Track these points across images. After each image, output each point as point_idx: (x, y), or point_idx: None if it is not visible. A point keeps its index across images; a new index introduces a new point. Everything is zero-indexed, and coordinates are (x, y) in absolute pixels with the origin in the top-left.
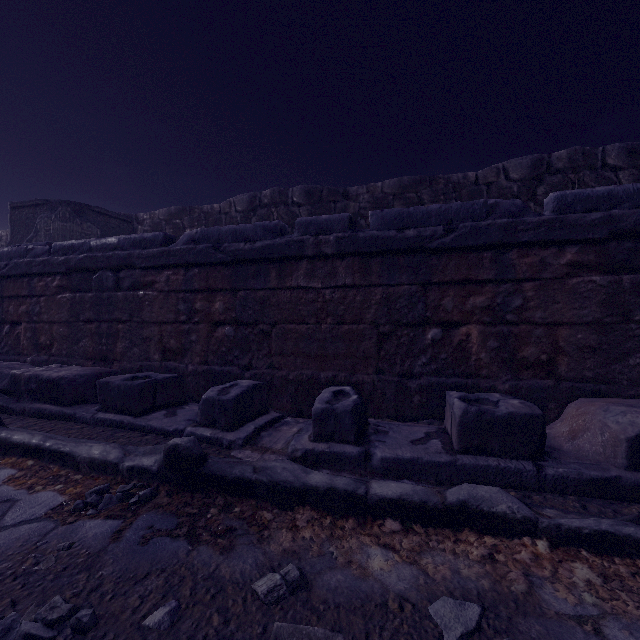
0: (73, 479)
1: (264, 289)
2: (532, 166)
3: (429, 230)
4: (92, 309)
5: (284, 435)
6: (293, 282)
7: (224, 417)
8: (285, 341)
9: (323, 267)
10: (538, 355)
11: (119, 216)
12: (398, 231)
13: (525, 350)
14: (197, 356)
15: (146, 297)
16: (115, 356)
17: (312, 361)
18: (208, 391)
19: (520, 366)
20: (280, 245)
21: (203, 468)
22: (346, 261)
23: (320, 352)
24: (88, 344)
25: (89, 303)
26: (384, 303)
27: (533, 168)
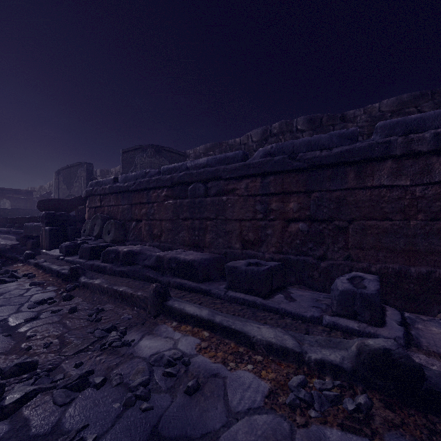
0: (255, 360)
1: (340, 190)
2: None
3: None
4: (188, 210)
5: (435, 336)
6: (374, 182)
7: (368, 311)
8: (364, 236)
9: (413, 165)
10: None
11: (178, 152)
12: None
13: None
14: (272, 246)
15: (228, 201)
16: (204, 244)
17: (397, 256)
18: (339, 282)
19: None
20: (361, 148)
21: (428, 383)
22: None
23: (408, 247)
24: (185, 235)
25: (186, 206)
26: None
27: None
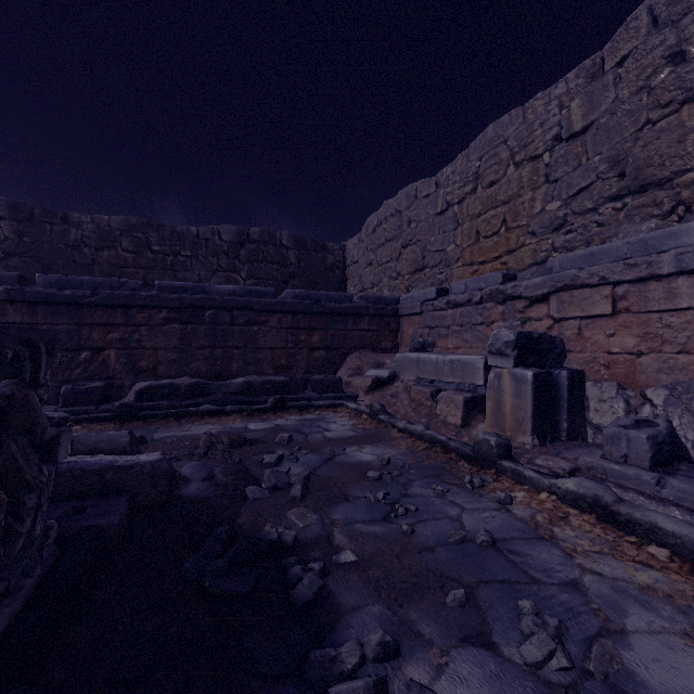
0: None
1: None
2: (237, 234)
3: (81, 292)
4: None
5: None
6: None
7: None
8: None
9: None
10: (149, 365)
11: None
12: (59, 290)
13: (142, 363)
14: None
15: None
16: None
17: None
18: None
19: (139, 371)
20: None
21: None
22: (16, 306)
23: None
24: None
25: None
26: None
27: (238, 235)
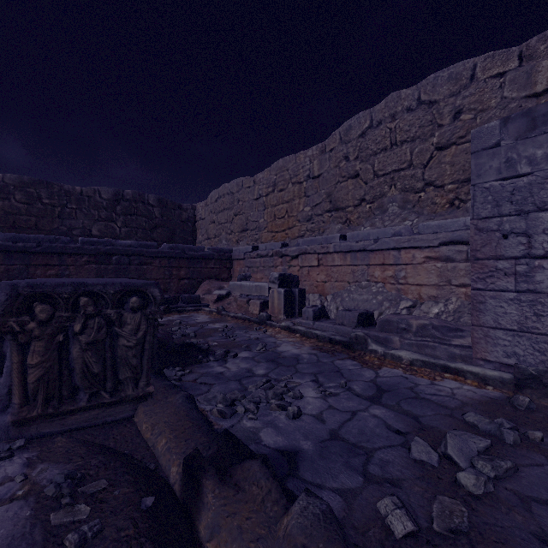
0: None
1: None
2: (114, 194)
3: (30, 244)
4: None
5: None
6: None
7: None
8: None
9: None
10: None
11: None
12: (14, 243)
13: None
14: None
15: None
16: None
17: None
18: None
19: None
20: None
21: None
22: None
23: None
24: None
25: None
26: (6, 272)
27: (115, 195)
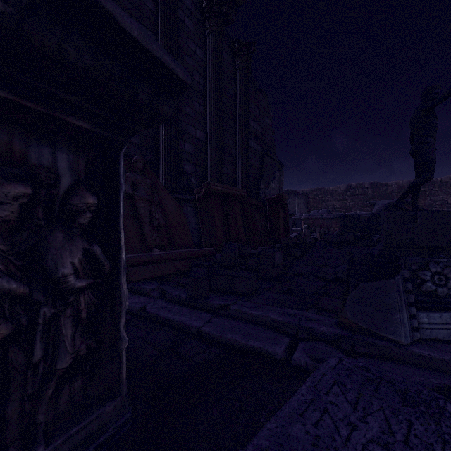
0: None
1: None
2: None
3: None
4: None
5: None
6: None
7: None
8: None
9: None
10: None
11: (305, 195)
12: None
13: None
14: None
15: None
16: None
17: None
18: None
19: None
20: None
21: None
22: None
23: None
24: None
25: None
26: None
27: None
